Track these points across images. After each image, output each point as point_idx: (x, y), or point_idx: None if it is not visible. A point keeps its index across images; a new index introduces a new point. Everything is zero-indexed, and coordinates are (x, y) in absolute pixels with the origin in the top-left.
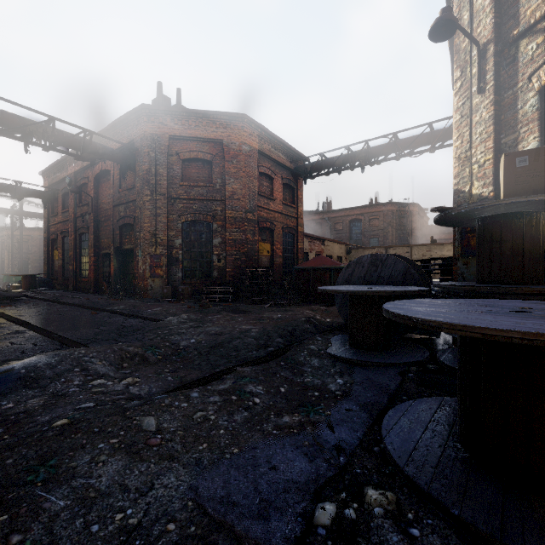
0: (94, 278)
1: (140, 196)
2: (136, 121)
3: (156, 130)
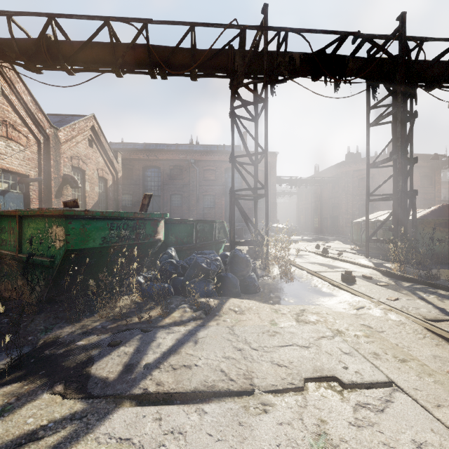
0: (320, 227)
1: (340, 195)
2: (339, 167)
3: (347, 170)
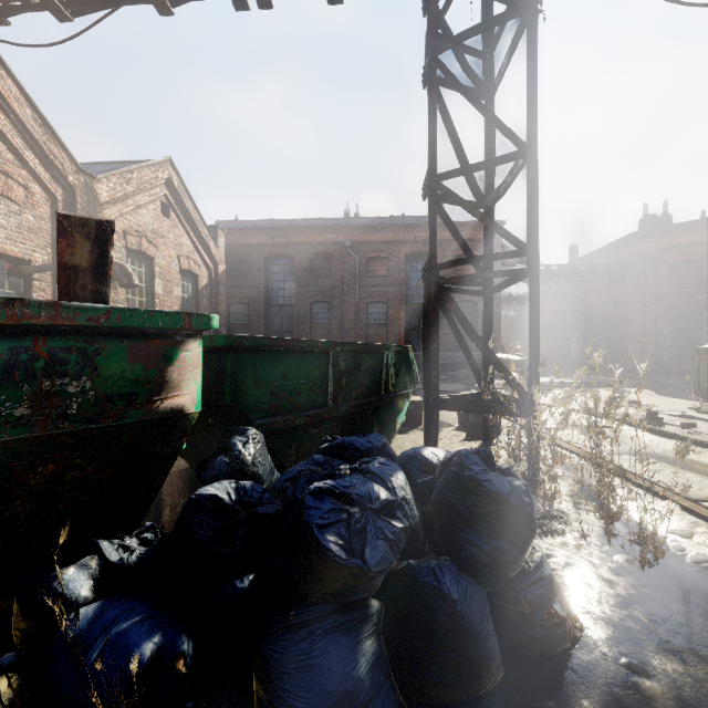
0: (583, 359)
1: (629, 299)
2: (626, 244)
3: (644, 248)
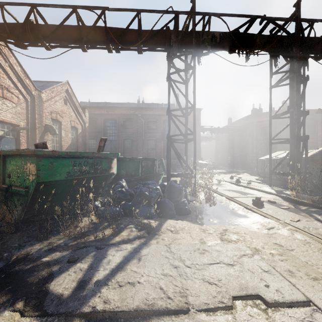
0: (232, 163)
1: (247, 140)
2: (246, 119)
3: (252, 121)
